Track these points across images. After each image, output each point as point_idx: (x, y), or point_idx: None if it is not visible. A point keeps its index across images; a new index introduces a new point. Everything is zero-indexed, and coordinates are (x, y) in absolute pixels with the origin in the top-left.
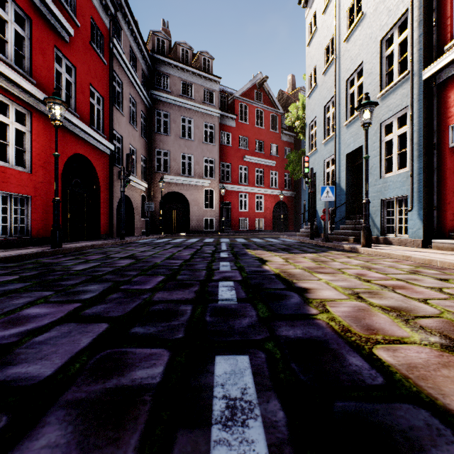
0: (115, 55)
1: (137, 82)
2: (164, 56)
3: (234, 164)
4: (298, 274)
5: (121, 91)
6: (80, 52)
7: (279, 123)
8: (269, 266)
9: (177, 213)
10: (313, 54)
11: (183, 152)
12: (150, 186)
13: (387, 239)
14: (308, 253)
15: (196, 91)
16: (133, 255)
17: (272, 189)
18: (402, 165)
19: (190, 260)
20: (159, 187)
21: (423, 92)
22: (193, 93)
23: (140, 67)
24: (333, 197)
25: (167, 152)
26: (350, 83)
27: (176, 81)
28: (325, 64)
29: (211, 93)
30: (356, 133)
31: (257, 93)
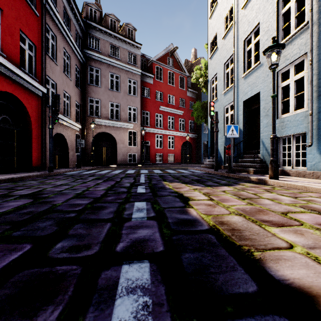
0: (48, 11)
1: (71, 39)
2: (95, 22)
3: (152, 112)
4: (243, 228)
5: (55, 44)
6: None
7: (186, 83)
8: (195, 209)
9: (107, 150)
10: (214, 24)
11: (111, 101)
12: (83, 127)
13: (285, 171)
14: (224, 186)
15: (122, 54)
16: (39, 192)
17: (181, 132)
18: (285, 111)
19: (100, 199)
20: (91, 128)
21: None
22: (119, 55)
23: (74, 28)
24: (237, 135)
25: (98, 100)
26: (247, 42)
27: (106, 44)
28: (225, 31)
29: (134, 57)
30: (253, 82)
31: (169, 59)
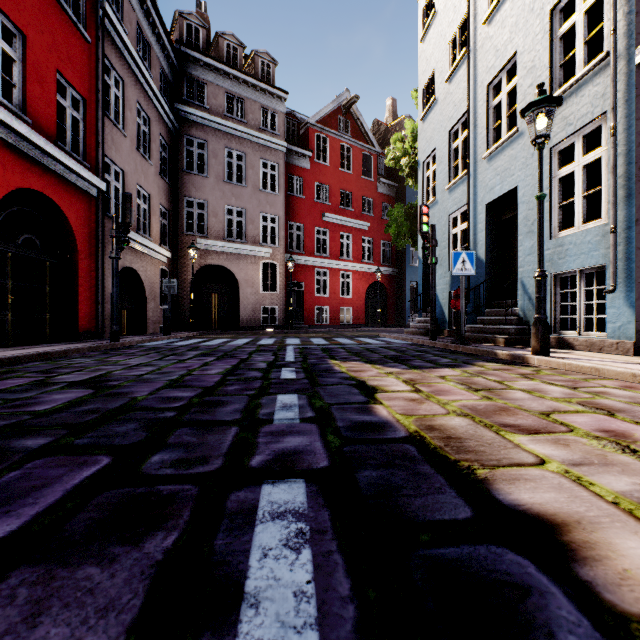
0: (108, 32)
1: (151, 85)
2: (197, 51)
3: (308, 225)
4: (467, 435)
5: (122, 96)
6: (34, 8)
7: (375, 166)
8: (386, 406)
9: (220, 299)
10: (430, 53)
11: (229, 204)
12: (174, 255)
13: (564, 340)
14: (445, 368)
15: (249, 111)
16: (101, 377)
17: (365, 264)
18: (569, 224)
19: (214, 390)
20: (190, 257)
21: (637, 85)
22: (244, 113)
23: (158, 63)
24: (473, 270)
25: (204, 202)
26: (494, 89)
27: (218, 93)
28: (451, 66)
29: (273, 117)
30: (505, 168)
31: (342, 120)
